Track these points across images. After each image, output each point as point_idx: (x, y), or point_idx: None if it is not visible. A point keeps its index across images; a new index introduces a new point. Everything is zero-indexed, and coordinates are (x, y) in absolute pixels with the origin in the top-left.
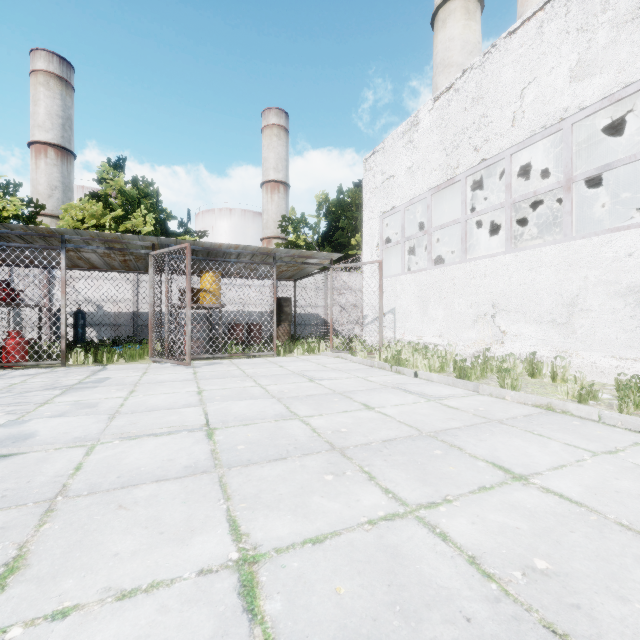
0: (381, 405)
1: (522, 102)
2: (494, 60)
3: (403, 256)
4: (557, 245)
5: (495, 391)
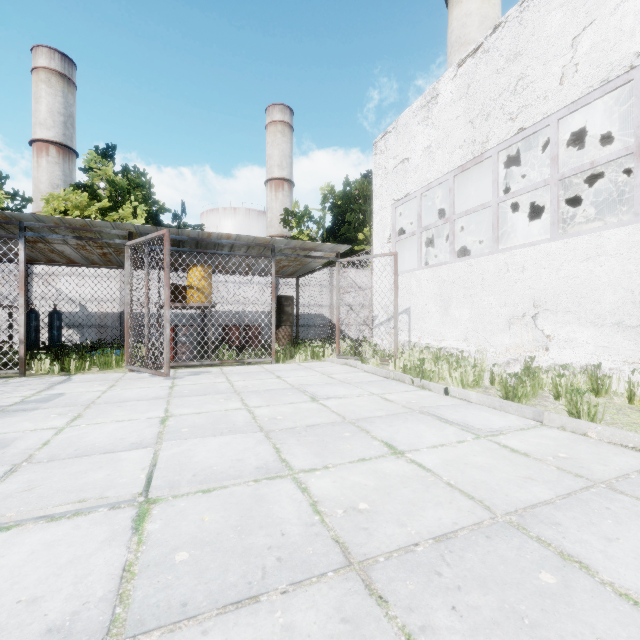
0: (412, 446)
1: (574, 53)
2: (536, 7)
3: (419, 248)
4: (625, 227)
5: (570, 423)
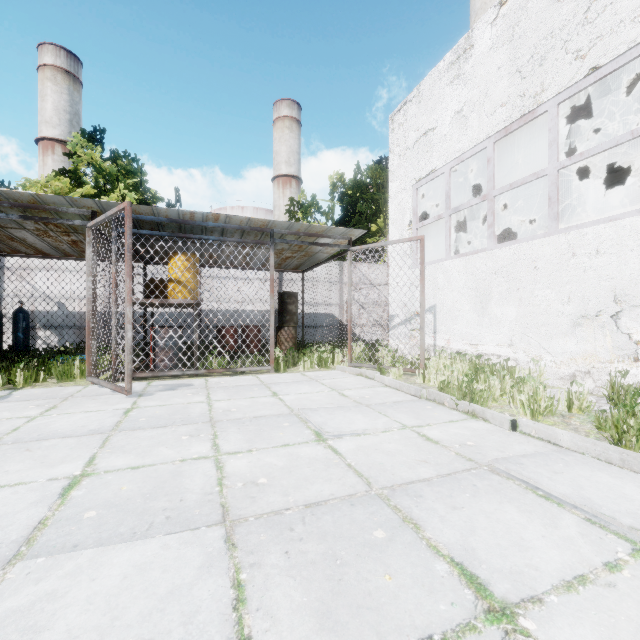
0: (522, 584)
1: None
2: None
3: (448, 234)
4: None
5: None
